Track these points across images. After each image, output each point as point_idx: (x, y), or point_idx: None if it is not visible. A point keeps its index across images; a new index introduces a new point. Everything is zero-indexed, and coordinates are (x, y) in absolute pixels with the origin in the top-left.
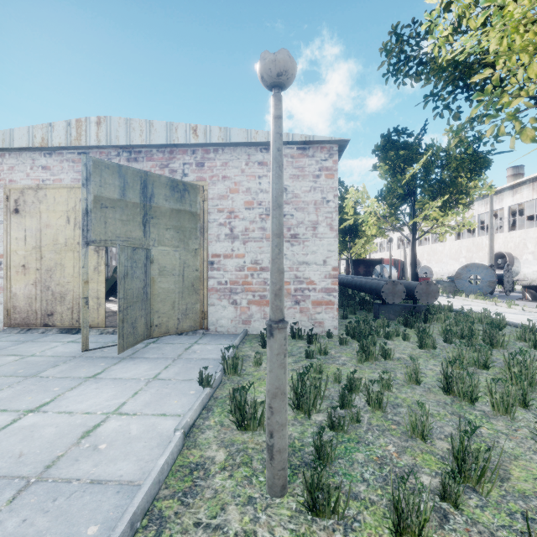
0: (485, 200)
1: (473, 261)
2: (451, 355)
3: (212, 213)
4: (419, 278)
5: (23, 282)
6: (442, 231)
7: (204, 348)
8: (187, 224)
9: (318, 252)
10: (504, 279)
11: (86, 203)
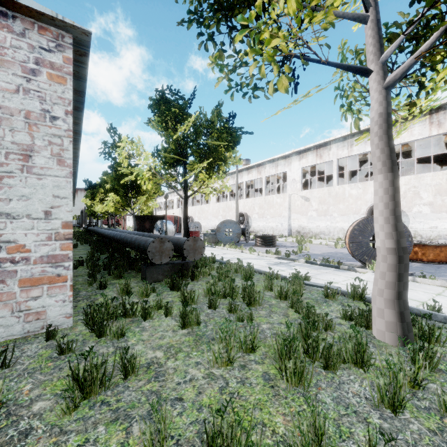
0: (233, 176)
1: (226, 218)
2: (218, 347)
3: None
4: (192, 232)
5: None
6: (208, 192)
7: None
8: None
9: (34, 198)
10: (245, 231)
11: None
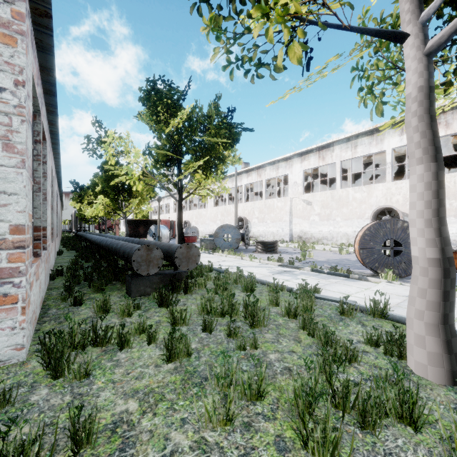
0: (232, 179)
1: (225, 223)
2: (212, 400)
3: None
4: (189, 237)
5: None
6: (205, 194)
7: None
8: None
9: None
10: (245, 237)
11: None
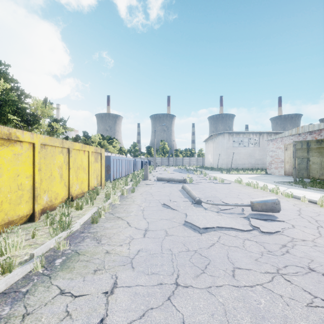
0: None
1: None
2: None
3: None
4: None
5: (287, 165)
6: None
7: None
8: (322, 150)
9: None
10: None
11: (293, 150)
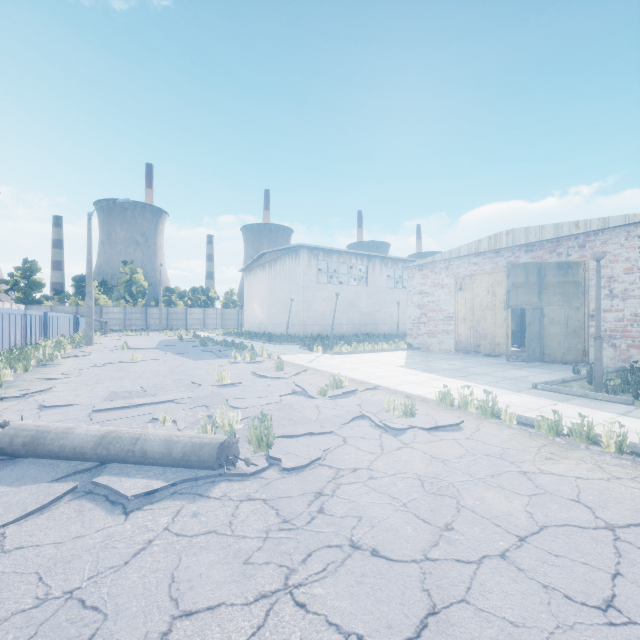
0: None
1: None
2: None
3: (592, 280)
4: None
5: (463, 327)
6: None
7: (582, 370)
8: (570, 290)
9: None
10: None
11: (508, 287)
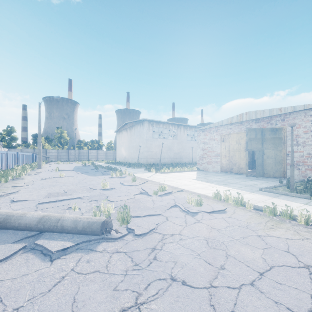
0: None
1: None
2: None
3: (288, 136)
4: None
5: (224, 160)
6: None
7: (283, 181)
8: (277, 141)
9: None
10: None
11: (246, 140)
